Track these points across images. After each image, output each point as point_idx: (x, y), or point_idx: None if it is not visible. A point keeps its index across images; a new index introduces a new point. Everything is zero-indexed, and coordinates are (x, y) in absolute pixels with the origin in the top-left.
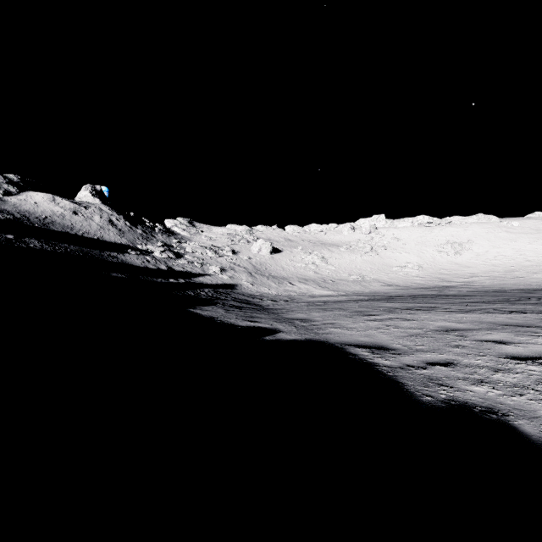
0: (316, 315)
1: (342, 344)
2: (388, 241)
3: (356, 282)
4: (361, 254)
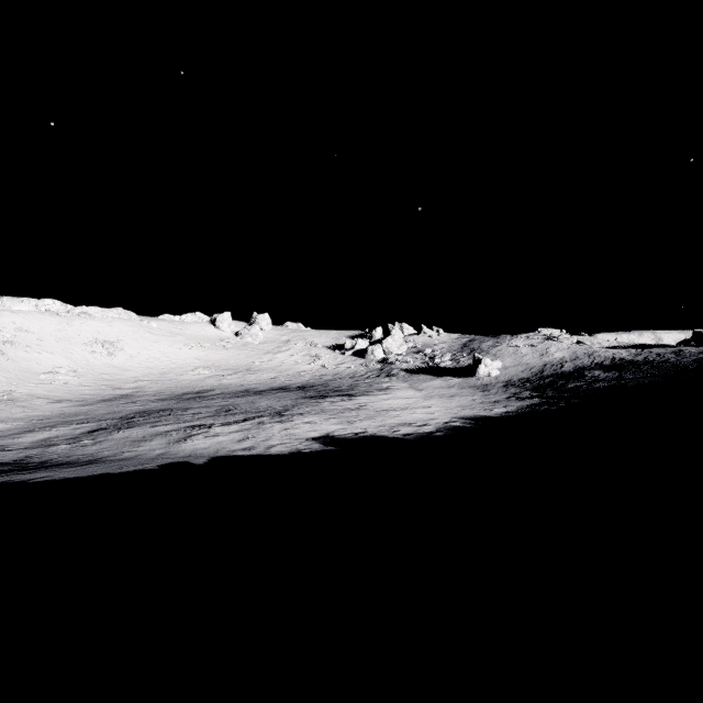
0: (146, 450)
1: (228, 454)
2: (13, 334)
3: (5, 403)
4: None
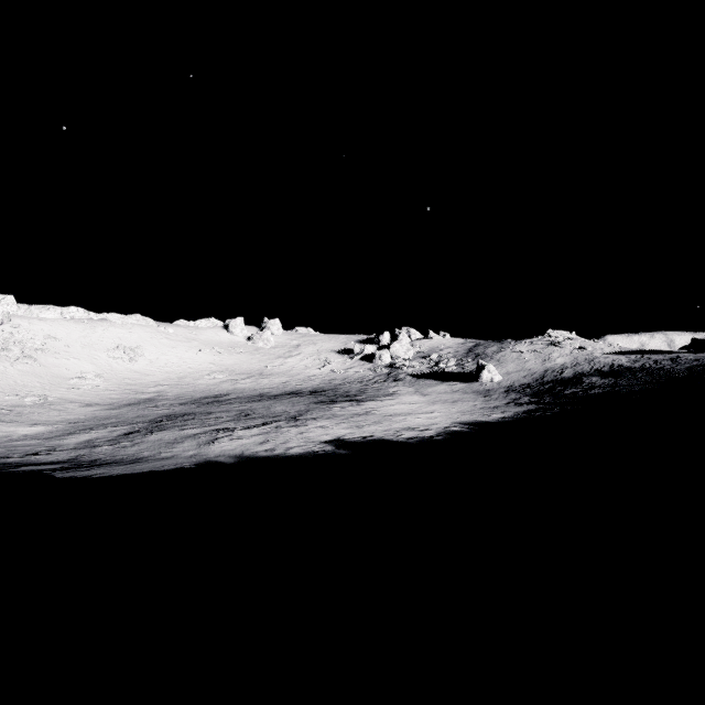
0: (180, 451)
1: (252, 455)
2: (43, 342)
3: (43, 406)
4: (9, 361)
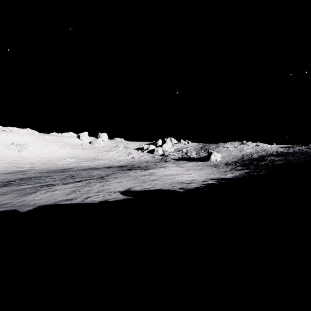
0: None
1: (53, 203)
2: None
3: None
4: None
